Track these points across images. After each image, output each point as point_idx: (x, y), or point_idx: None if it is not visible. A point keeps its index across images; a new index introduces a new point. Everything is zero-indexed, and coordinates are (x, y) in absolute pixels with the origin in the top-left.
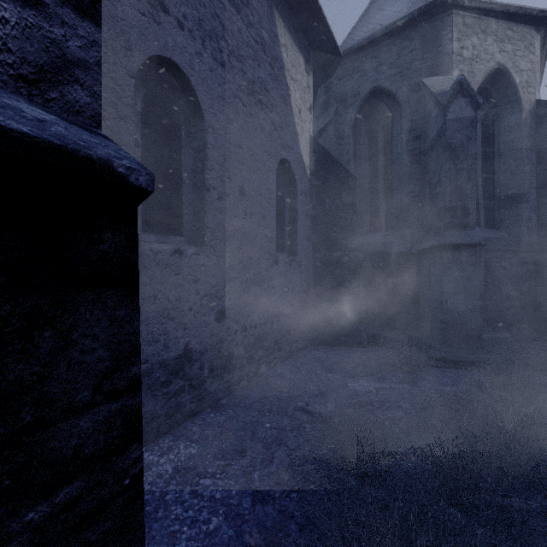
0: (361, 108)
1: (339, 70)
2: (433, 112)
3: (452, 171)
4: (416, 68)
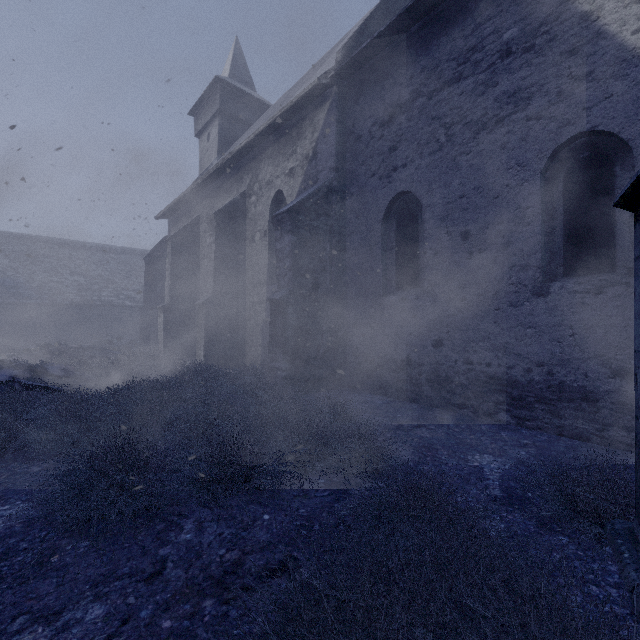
0: None
1: None
2: None
3: None
4: None
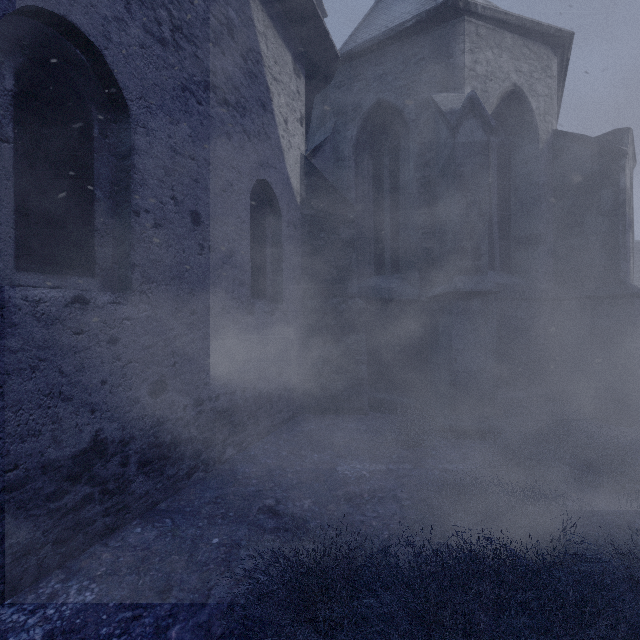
0: (364, 124)
1: (338, 76)
2: (443, 134)
3: (462, 204)
4: (425, 81)
